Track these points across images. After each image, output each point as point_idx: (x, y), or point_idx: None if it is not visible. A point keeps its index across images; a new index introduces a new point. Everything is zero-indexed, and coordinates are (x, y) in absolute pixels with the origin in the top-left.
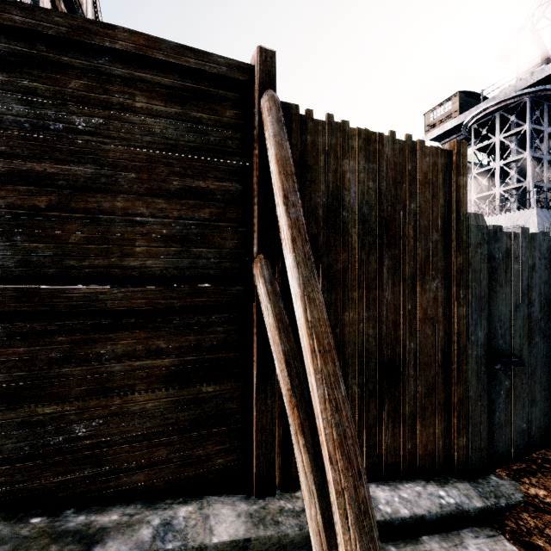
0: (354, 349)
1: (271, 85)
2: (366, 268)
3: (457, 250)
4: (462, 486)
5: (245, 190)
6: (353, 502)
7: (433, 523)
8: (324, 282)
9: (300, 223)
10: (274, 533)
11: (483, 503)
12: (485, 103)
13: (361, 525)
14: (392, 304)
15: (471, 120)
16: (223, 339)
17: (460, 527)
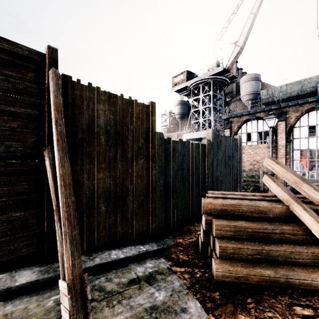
0: (103, 190)
1: (55, 65)
2: (109, 154)
3: (152, 147)
4: (151, 244)
5: (41, 114)
6: (70, 236)
7: (134, 258)
8: (86, 160)
9: (62, 133)
10: (53, 275)
11: (157, 247)
12: (196, 79)
13: (72, 243)
14: (122, 170)
15: (191, 85)
16: (26, 188)
17: (146, 258)
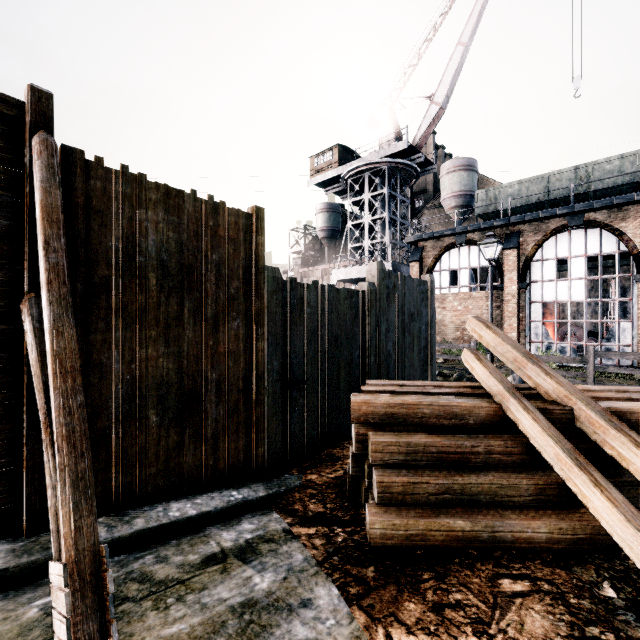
0: (152, 383)
1: (48, 127)
2: (166, 309)
3: (256, 295)
4: (255, 485)
5: (14, 227)
6: (72, 473)
7: (218, 516)
8: (117, 322)
9: (60, 267)
10: (40, 557)
11: (266, 492)
12: (358, 162)
13: (76, 486)
14: (193, 341)
15: (347, 174)
16: None
17: (243, 514)
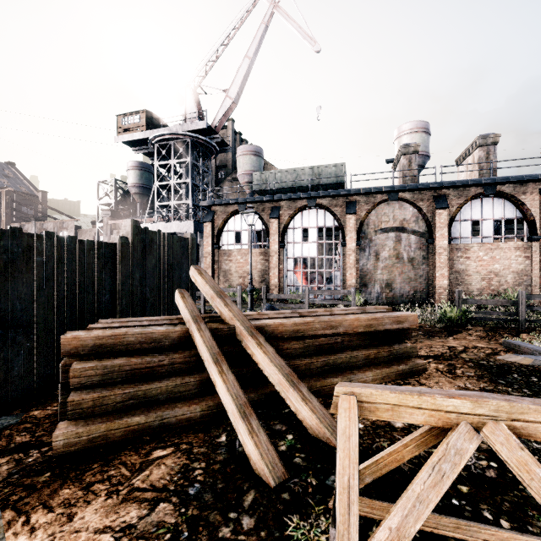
0: None
1: None
2: None
3: None
4: None
5: None
6: None
7: None
8: None
9: None
10: None
11: None
12: (164, 130)
13: None
14: None
15: (154, 139)
16: None
17: None
